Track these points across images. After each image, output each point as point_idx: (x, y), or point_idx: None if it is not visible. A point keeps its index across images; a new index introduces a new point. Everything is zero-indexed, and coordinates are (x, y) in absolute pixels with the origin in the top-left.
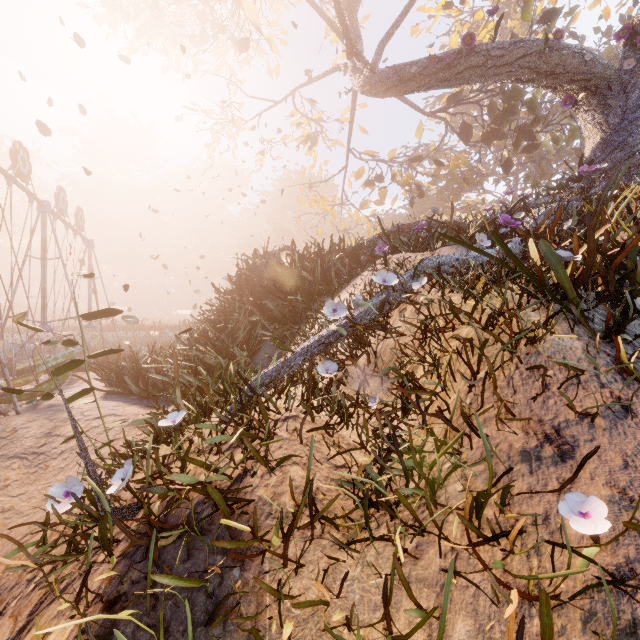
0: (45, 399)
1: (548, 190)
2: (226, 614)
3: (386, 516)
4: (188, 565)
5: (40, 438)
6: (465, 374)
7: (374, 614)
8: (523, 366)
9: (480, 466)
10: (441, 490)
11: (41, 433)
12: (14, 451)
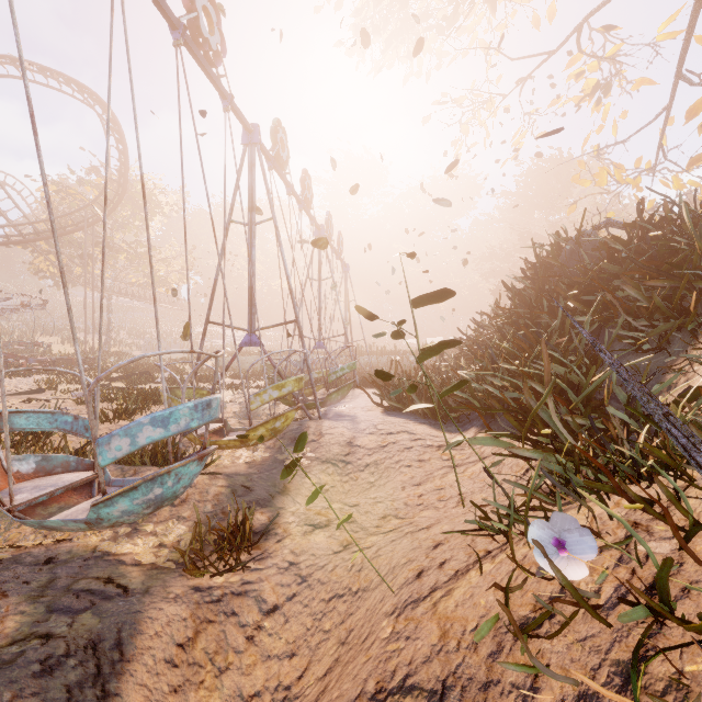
0: (408, 392)
1: None
2: None
3: None
4: None
5: (344, 446)
6: None
7: None
8: None
9: None
10: None
11: (343, 441)
12: (325, 455)
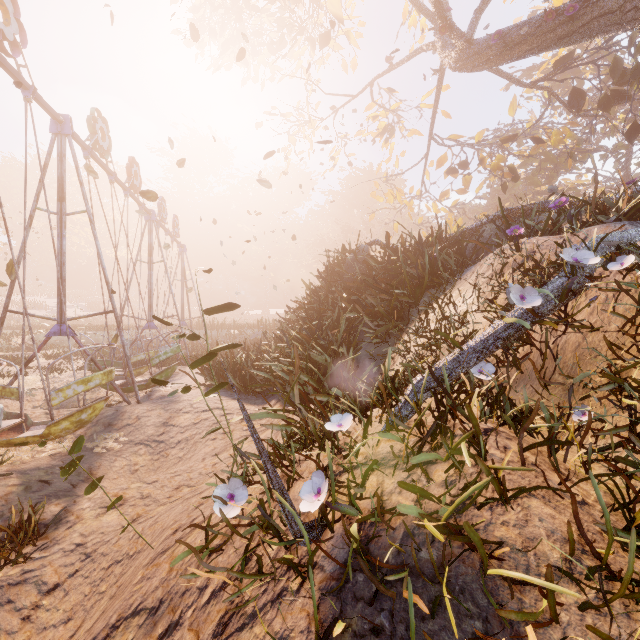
0: (184, 392)
1: None
2: None
3: None
4: (433, 626)
5: (159, 427)
6: None
7: None
8: None
9: None
10: None
11: (159, 422)
12: (139, 438)
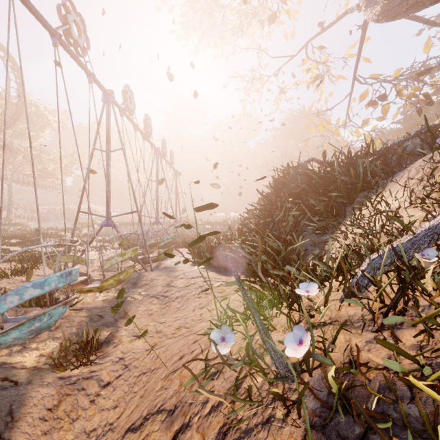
0: (184, 263)
1: None
2: None
3: None
4: None
5: (164, 287)
6: None
7: None
8: None
9: None
10: None
11: (164, 284)
12: (153, 293)
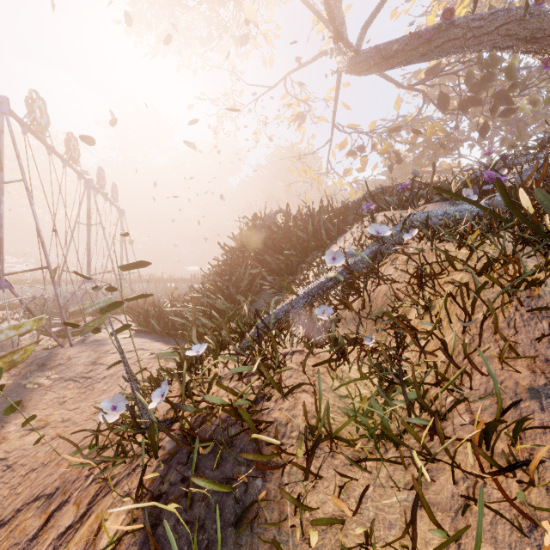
0: (94, 332)
1: (528, 149)
2: (253, 518)
3: (392, 443)
4: (217, 473)
5: (88, 365)
6: (461, 316)
7: (389, 531)
8: (523, 308)
9: (485, 401)
10: (446, 422)
11: (88, 362)
12: (69, 375)
